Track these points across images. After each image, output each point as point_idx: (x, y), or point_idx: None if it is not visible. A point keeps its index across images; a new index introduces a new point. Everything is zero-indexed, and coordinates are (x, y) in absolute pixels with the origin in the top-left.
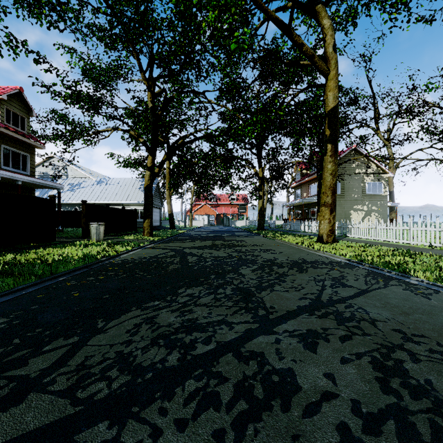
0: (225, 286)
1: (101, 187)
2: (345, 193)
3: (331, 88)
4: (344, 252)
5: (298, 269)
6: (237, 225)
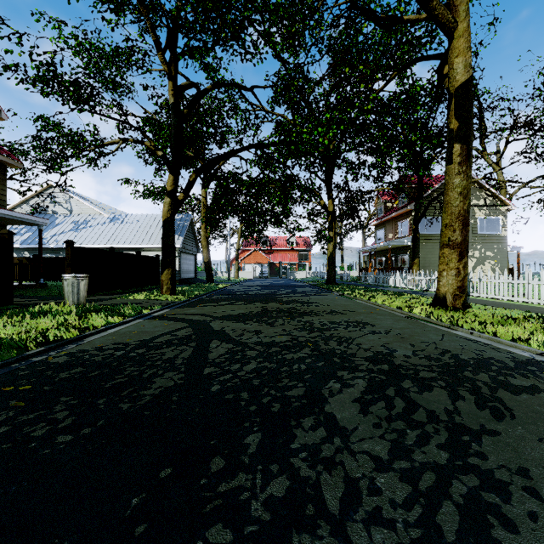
0: (295, 538)
1: (115, 226)
2: None
3: (460, 51)
4: (520, 333)
5: (476, 397)
6: (297, 277)
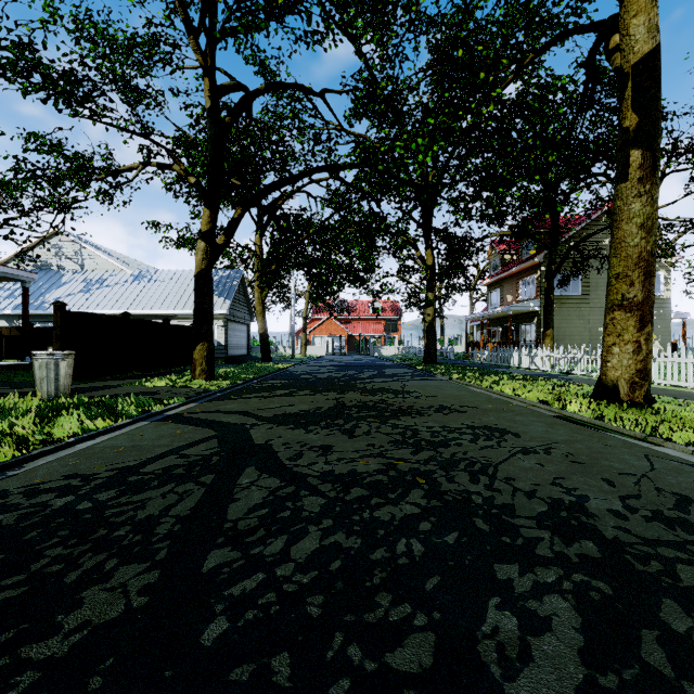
0: None
1: (140, 285)
2: (589, 294)
3: (640, 7)
4: None
5: None
6: (383, 354)
